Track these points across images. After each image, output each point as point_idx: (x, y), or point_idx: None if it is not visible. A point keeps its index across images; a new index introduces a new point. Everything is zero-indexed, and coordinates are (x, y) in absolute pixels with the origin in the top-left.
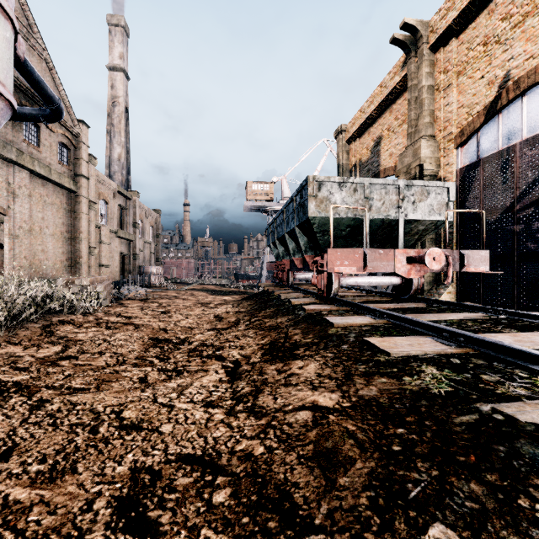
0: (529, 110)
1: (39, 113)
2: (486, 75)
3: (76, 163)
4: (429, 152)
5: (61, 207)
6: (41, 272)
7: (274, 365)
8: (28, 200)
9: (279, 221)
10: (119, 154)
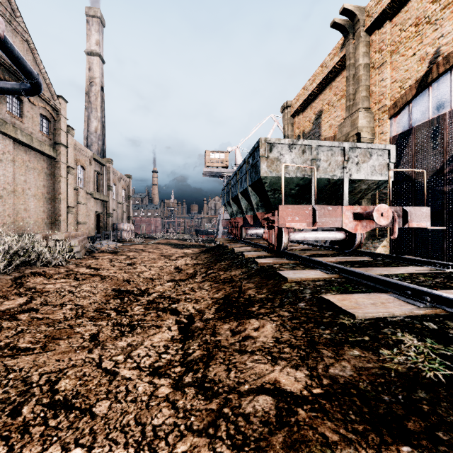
0: None
1: (20, 87)
2: (417, 52)
3: (55, 133)
4: (366, 122)
5: (42, 171)
6: (24, 228)
7: (227, 324)
8: (11, 164)
9: (233, 182)
10: (95, 127)
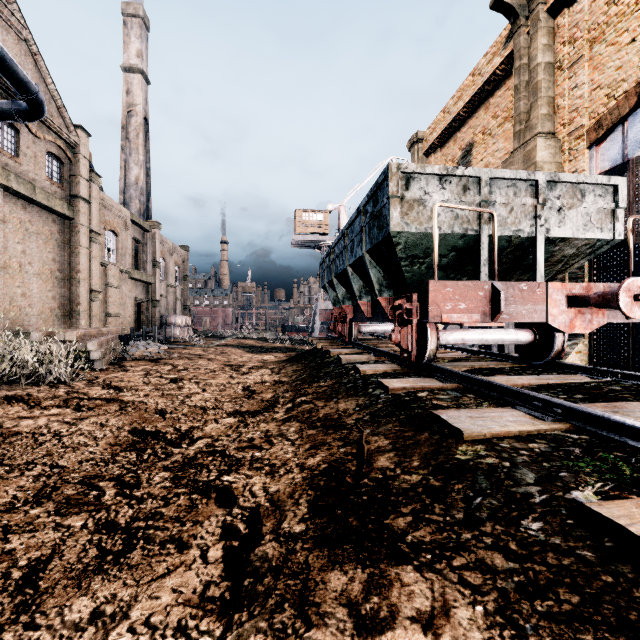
0: None
1: (11, 107)
2: (639, 36)
3: (72, 182)
4: (548, 154)
5: (50, 238)
6: (21, 323)
7: (339, 573)
8: (0, 226)
9: (338, 249)
10: (136, 176)
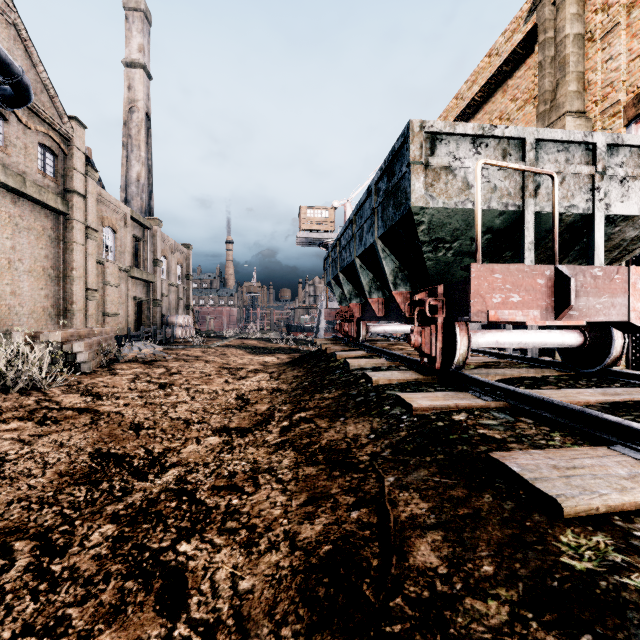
0: None
1: None
2: None
3: (66, 175)
4: None
5: (43, 234)
6: (10, 323)
7: None
8: None
9: (344, 240)
10: (138, 173)
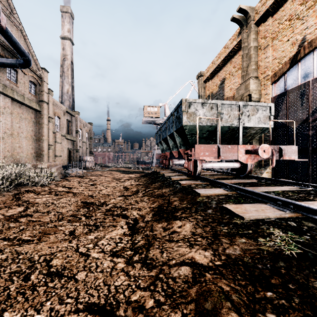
0: None
1: (16, 62)
2: (290, 39)
3: (40, 94)
4: (255, 86)
5: (31, 120)
6: (18, 160)
7: (160, 224)
8: (10, 115)
9: (163, 128)
10: (67, 89)
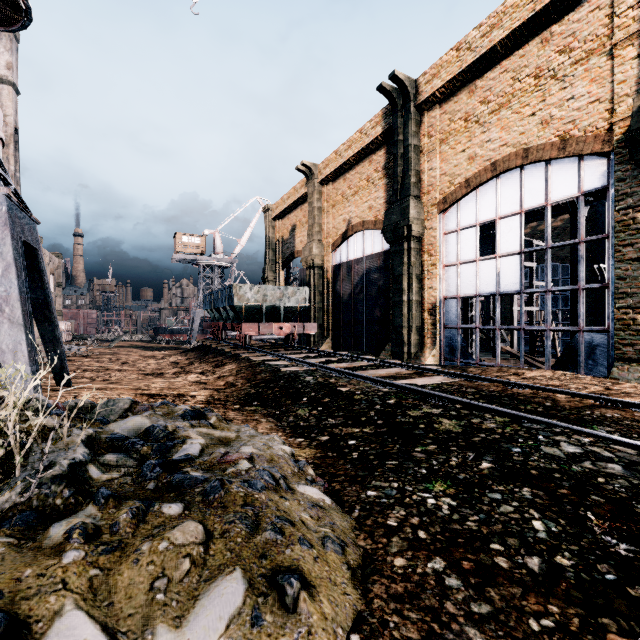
0: (357, 244)
1: None
2: (343, 215)
3: None
4: (318, 251)
5: None
6: None
7: (218, 368)
8: None
9: (215, 296)
10: None
